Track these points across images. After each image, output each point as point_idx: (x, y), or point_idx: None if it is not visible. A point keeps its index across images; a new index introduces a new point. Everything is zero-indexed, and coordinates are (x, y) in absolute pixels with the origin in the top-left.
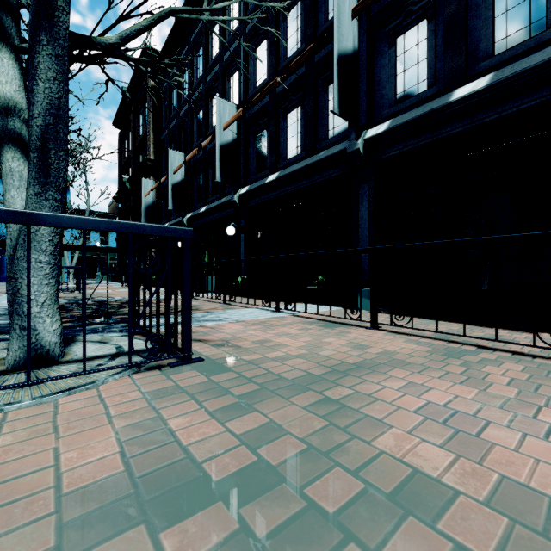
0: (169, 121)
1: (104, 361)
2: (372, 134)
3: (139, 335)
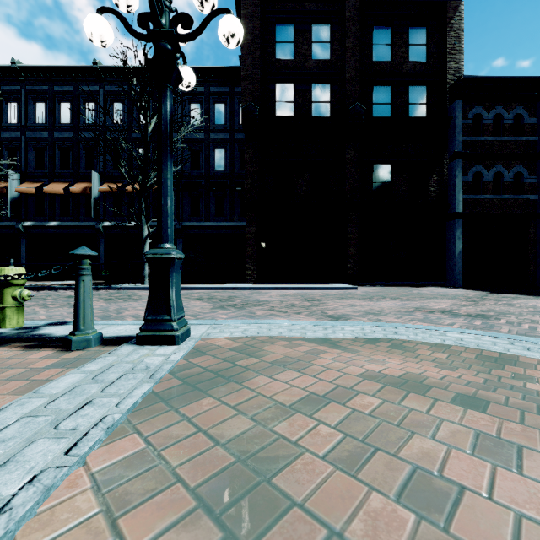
0: None
1: None
2: (26, 225)
3: None
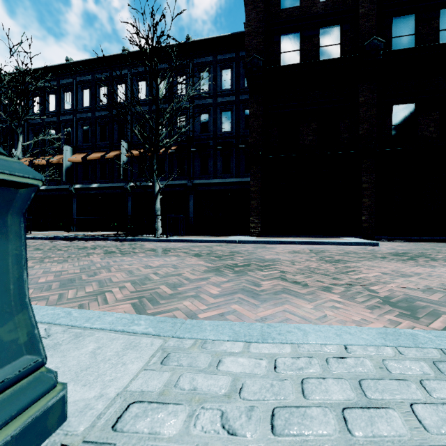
0: None
1: None
2: (76, 187)
3: None
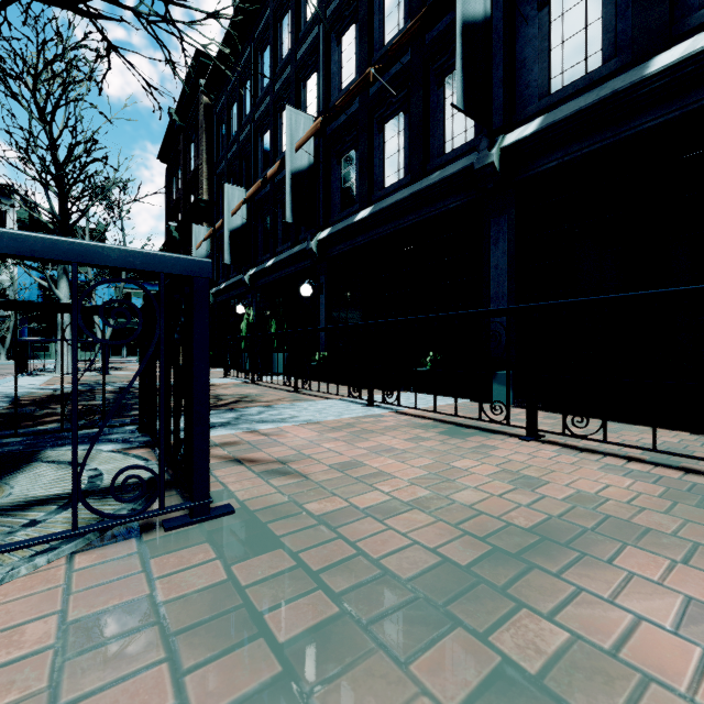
0: (227, 149)
1: (47, 512)
2: (513, 139)
3: (147, 448)
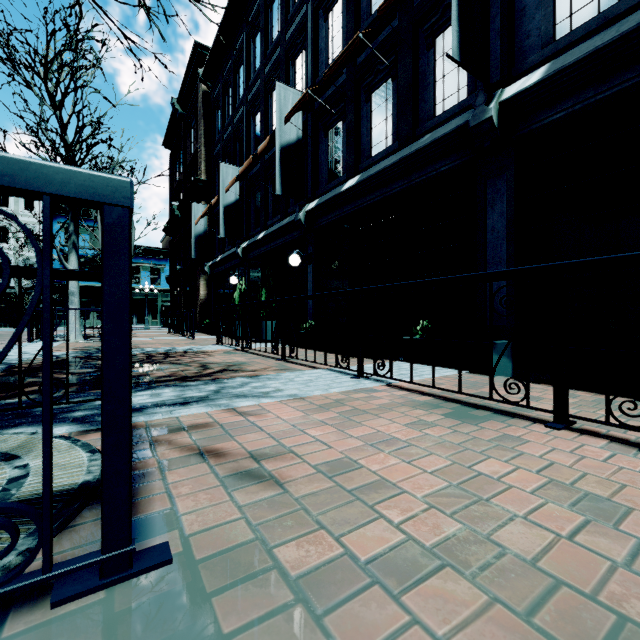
0: (222, 131)
1: None
2: (514, 91)
3: None
